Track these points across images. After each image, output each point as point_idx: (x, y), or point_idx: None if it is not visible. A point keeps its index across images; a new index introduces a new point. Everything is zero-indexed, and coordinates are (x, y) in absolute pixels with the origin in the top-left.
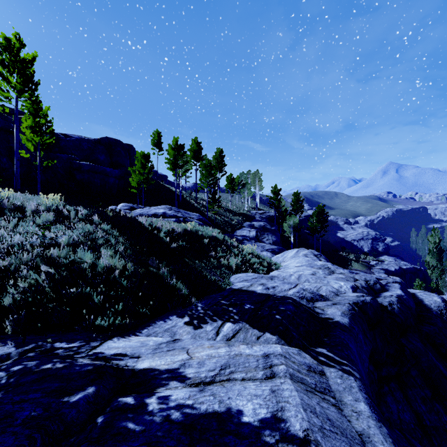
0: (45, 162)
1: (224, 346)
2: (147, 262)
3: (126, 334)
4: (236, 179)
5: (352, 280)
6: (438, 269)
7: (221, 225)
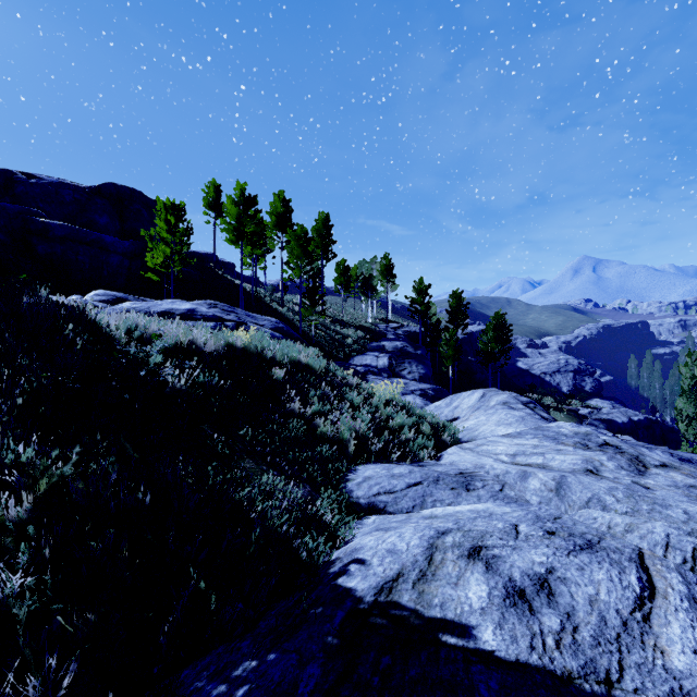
0: None
1: None
2: None
3: None
4: (352, 270)
5: None
6: None
7: (325, 346)
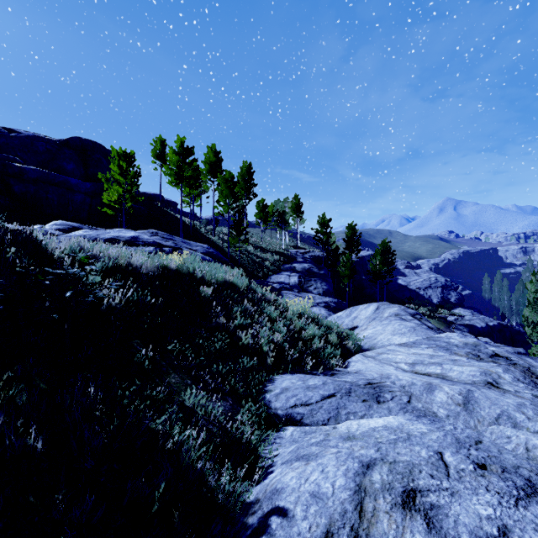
0: None
1: None
2: None
3: None
4: (270, 207)
5: None
6: None
7: (248, 267)
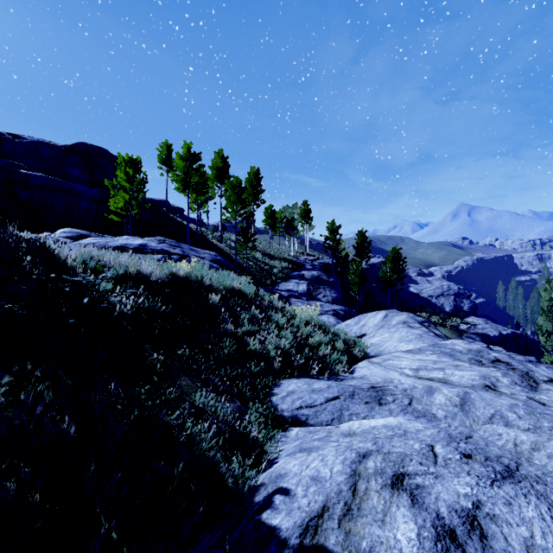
0: None
1: None
2: None
3: None
4: (278, 213)
5: None
6: None
7: (256, 275)
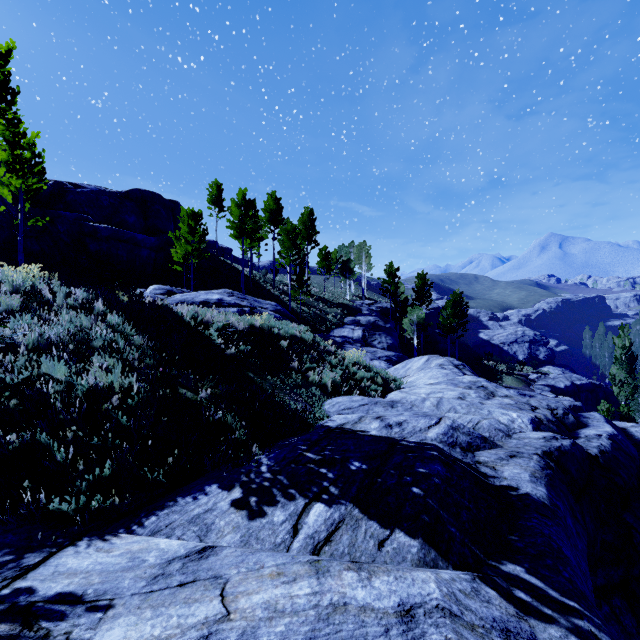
0: (33, 220)
1: (307, 575)
2: (175, 381)
3: (111, 529)
4: (333, 254)
5: (528, 408)
6: (629, 386)
7: (310, 321)
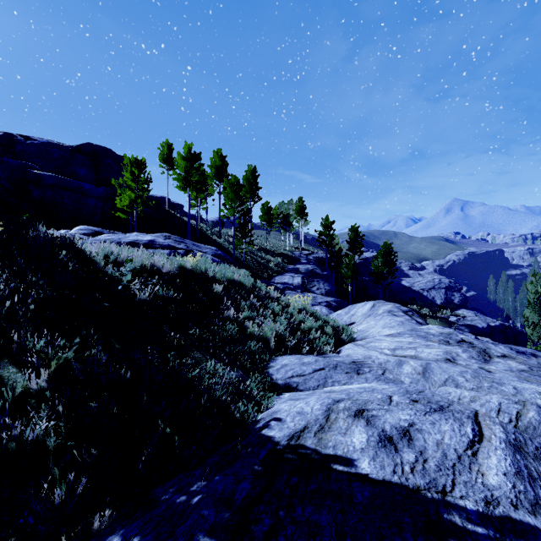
0: None
1: None
2: None
3: None
4: (274, 209)
5: None
6: None
7: (253, 268)
